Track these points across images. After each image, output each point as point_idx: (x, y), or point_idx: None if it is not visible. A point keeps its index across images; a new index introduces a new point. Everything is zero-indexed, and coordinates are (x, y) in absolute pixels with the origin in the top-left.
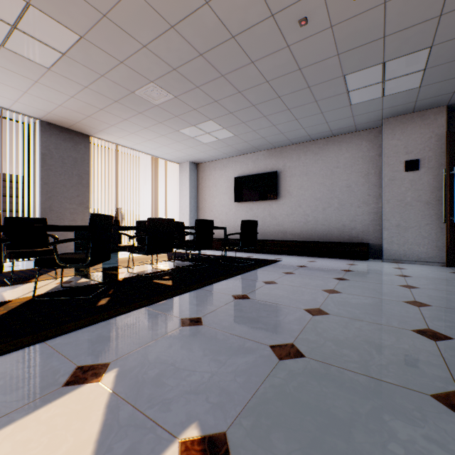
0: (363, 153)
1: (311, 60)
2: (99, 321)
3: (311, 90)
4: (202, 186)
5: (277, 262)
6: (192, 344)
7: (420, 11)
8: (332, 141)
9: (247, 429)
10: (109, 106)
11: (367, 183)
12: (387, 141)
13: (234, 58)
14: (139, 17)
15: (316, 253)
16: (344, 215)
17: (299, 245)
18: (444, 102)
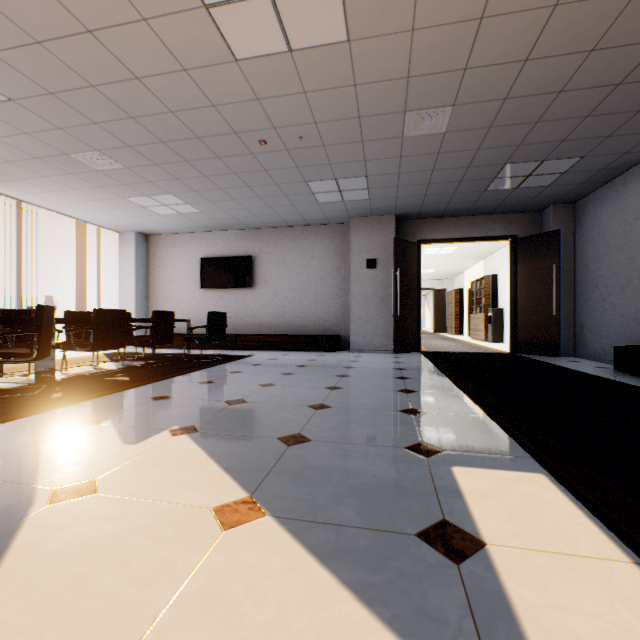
0: (336, 246)
1: (275, 166)
2: (68, 405)
3: (280, 187)
4: (156, 265)
5: (249, 357)
6: (166, 406)
7: (350, 156)
8: (308, 230)
9: (206, 423)
10: (25, 160)
11: (340, 276)
12: (353, 239)
13: (199, 151)
14: (96, 104)
15: (291, 347)
16: (319, 308)
17: (275, 339)
18: (392, 212)
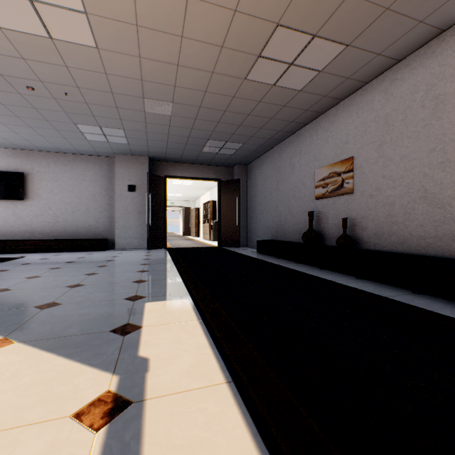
0: (105, 173)
1: (44, 107)
2: None
3: (50, 122)
4: None
5: (19, 259)
6: None
7: (110, 114)
8: (81, 158)
9: None
10: None
11: (108, 195)
12: (118, 169)
13: None
14: None
15: (64, 249)
16: (91, 218)
17: (48, 243)
18: (147, 155)
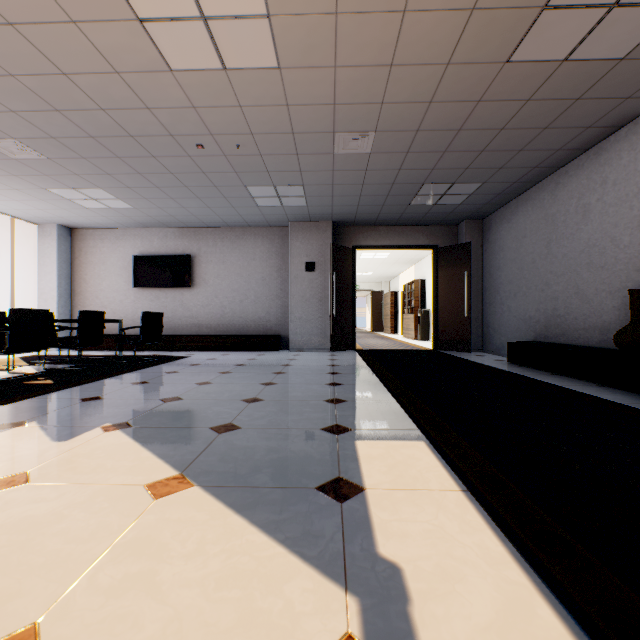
0: (277, 249)
1: (213, 170)
2: None
3: (219, 189)
4: (82, 262)
5: (187, 358)
6: (97, 406)
7: (287, 166)
8: (249, 231)
9: (140, 419)
10: None
11: (280, 278)
12: (293, 242)
13: (133, 149)
14: (14, 92)
15: (232, 347)
16: (260, 308)
17: (215, 339)
18: (330, 219)
